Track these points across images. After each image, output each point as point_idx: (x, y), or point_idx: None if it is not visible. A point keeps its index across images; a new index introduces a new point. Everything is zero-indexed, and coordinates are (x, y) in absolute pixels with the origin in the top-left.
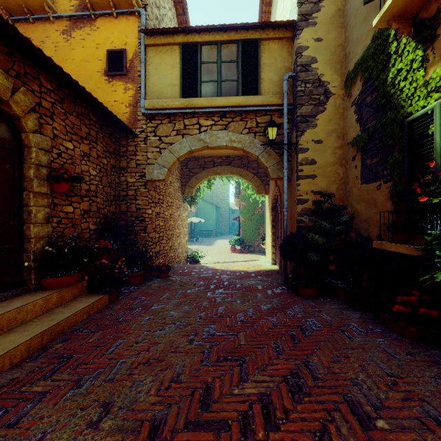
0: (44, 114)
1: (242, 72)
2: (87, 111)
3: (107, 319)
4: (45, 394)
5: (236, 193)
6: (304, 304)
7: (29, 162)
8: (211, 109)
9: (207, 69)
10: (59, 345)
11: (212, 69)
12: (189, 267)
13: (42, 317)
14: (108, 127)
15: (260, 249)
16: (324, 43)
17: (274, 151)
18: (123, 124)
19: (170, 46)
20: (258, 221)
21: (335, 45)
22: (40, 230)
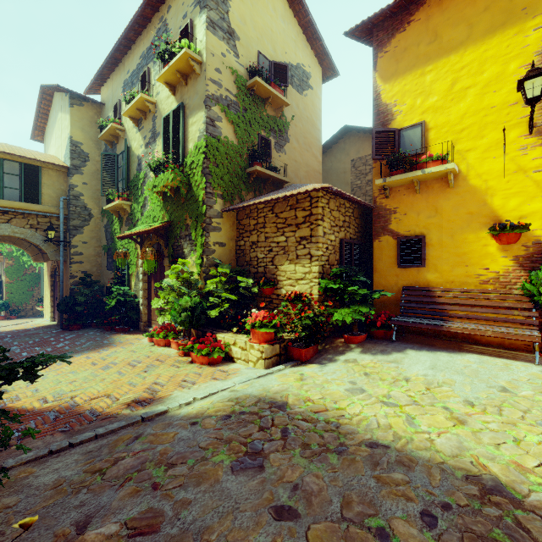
0: None
1: (25, 185)
2: None
3: None
4: None
5: None
6: (72, 332)
7: None
8: None
9: None
10: None
11: None
12: None
13: None
14: None
15: (35, 312)
16: (88, 186)
17: (53, 243)
18: None
19: None
20: (31, 282)
21: (96, 189)
22: None
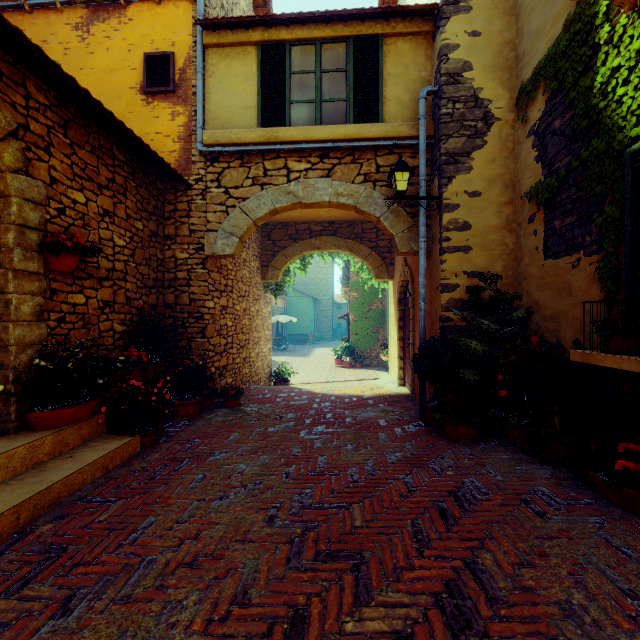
0: (34, 143)
1: (354, 86)
2: (110, 144)
3: (134, 478)
4: (3, 629)
5: (343, 279)
6: (456, 451)
7: (6, 220)
8: (307, 144)
9: (299, 83)
10: (47, 527)
11: (308, 83)
12: (272, 389)
13: (24, 476)
14: (145, 171)
15: (380, 361)
16: (483, 40)
17: (404, 211)
18: (168, 166)
19: (242, 47)
20: (376, 320)
21: (500, 43)
22: (26, 332)
